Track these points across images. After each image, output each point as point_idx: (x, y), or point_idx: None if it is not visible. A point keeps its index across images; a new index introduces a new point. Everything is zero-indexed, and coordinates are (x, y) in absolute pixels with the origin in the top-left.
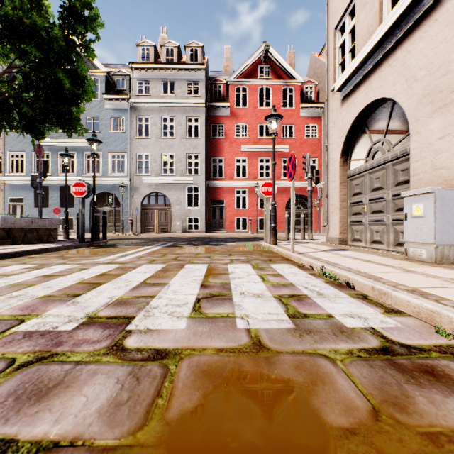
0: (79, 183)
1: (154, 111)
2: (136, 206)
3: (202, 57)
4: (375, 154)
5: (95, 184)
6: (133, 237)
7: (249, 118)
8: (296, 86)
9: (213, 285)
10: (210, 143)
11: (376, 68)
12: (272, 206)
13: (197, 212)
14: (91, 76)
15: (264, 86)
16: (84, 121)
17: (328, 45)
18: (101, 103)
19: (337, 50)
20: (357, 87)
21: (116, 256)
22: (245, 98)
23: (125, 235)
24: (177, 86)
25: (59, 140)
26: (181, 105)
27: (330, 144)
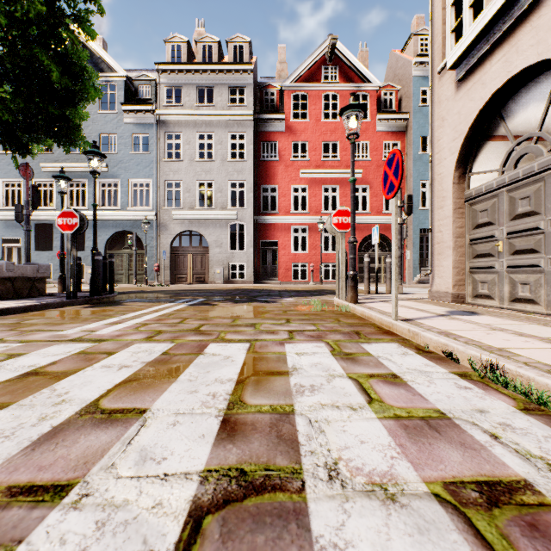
0: (68, 212)
1: (188, 126)
2: (164, 248)
3: (249, 56)
4: (520, 159)
5: (96, 216)
6: (157, 290)
7: (310, 133)
8: (372, 91)
9: (251, 422)
10: (259, 167)
11: (528, 14)
12: (350, 245)
13: (243, 256)
14: (107, 81)
15: (330, 92)
16: (97, 140)
17: (433, 6)
18: (120, 116)
19: (447, 11)
20: (489, 55)
21: (104, 323)
22: (304, 108)
23: (149, 286)
24: (217, 94)
25: (66, 163)
26: (222, 117)
27: (435, 152)
